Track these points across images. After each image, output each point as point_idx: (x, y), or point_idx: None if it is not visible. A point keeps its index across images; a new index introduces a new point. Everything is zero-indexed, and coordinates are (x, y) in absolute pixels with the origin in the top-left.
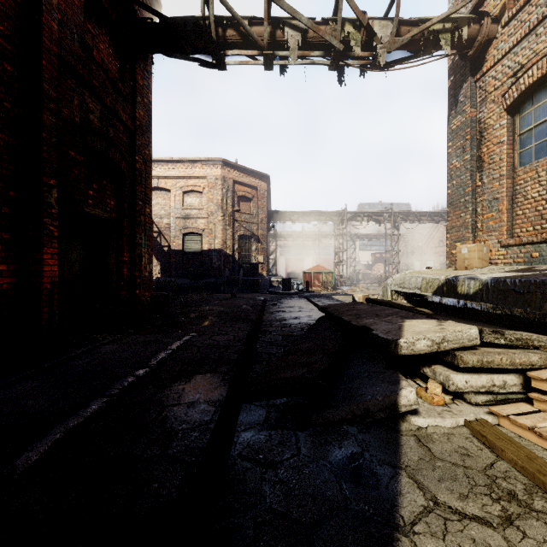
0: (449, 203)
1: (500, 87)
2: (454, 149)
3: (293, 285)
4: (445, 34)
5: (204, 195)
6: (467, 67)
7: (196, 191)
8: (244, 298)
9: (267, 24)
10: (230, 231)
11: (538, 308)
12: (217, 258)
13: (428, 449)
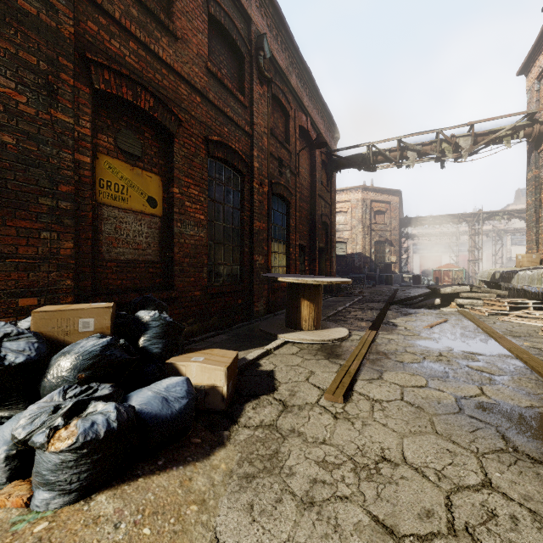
0: (526, 225)
1: None
2: (528, 191)
3: (424, 280)
4: (507, 137)
5: (348, 214)
6: (533, 144)
7: (342, 211)
8: (382, 287)
9: (398, 150)
10: (368, 238)
11: (508, 282)
12: (358, 259)
13: (441, 312)
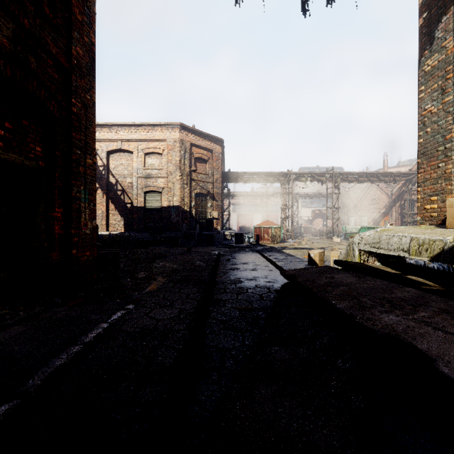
0: (422, 153)
1: None
2: (428, 92)
3: (245, 238)
4: None
5: (164, 156)
6: None
7: (156, 152)
8: (199, 253)
9: None
10: (187, 189)
11: None
12: (175, 214)
13: None
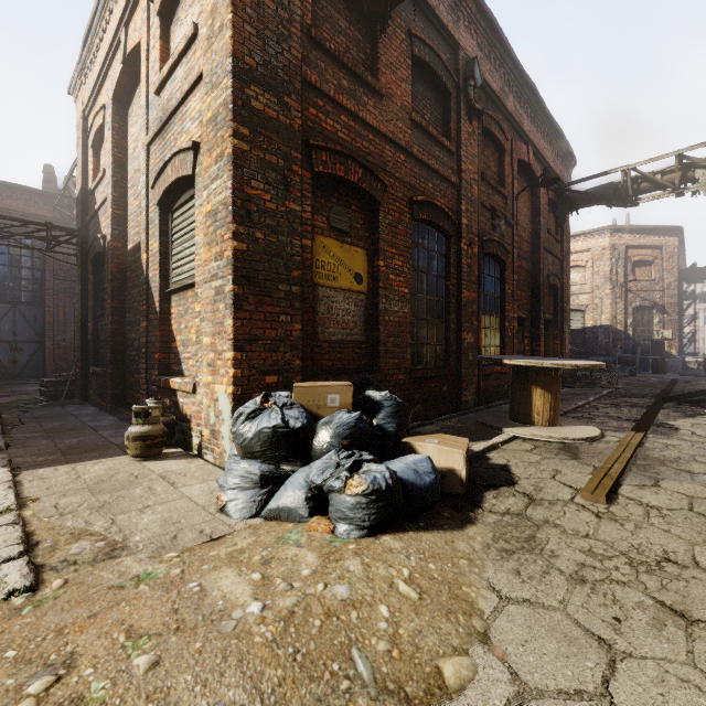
0: None
1: None
2: None
3: None
4: None
5: (587, 269)
6: None
7: (577, 265)
8: (646, 377)
9: (678, 171)
10: (621, 304)
11: None
12: (604, 335)
13: None
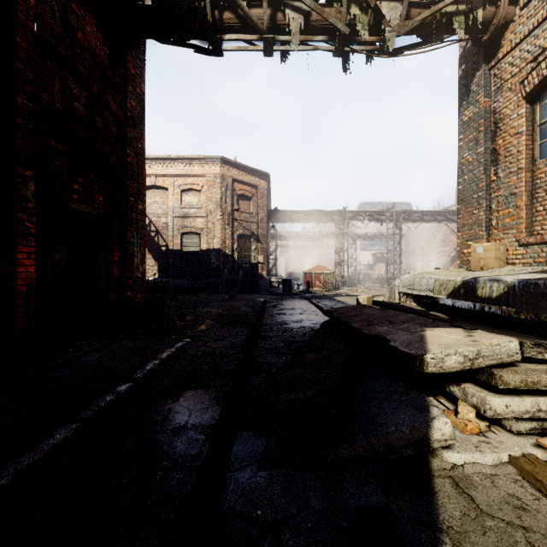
0: (461, 200)
1: (518, 74)
2: (465, 142)
3: (294, 285)
4: (459, 17)
5: (203, 193)
6: (481, 53)
7: (194, 189)
8: (244, 299)
9: (267, 6)
10: (229, 230)
11: None
12: (216, 258)
13: (471, 498)
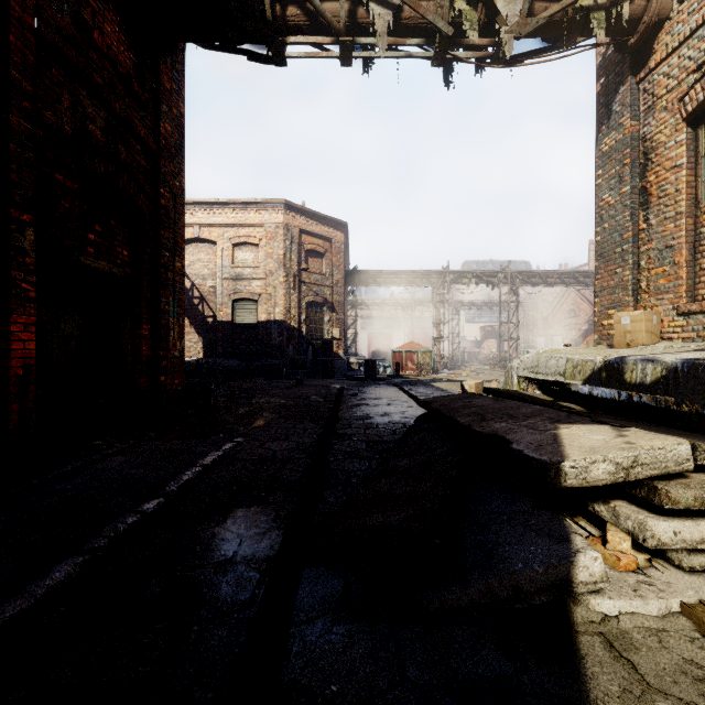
0: (599, 255)
1: (676, 88)
2: (605, 179)
3: (379, 367)
4: (598, 13)
5: (261, 248)
6: (626, 62)
7: (250, 243)
8: (314, 386)
9: None
10: (295, 296)
11: None
12: (278, 332)
13: (632, 665)
